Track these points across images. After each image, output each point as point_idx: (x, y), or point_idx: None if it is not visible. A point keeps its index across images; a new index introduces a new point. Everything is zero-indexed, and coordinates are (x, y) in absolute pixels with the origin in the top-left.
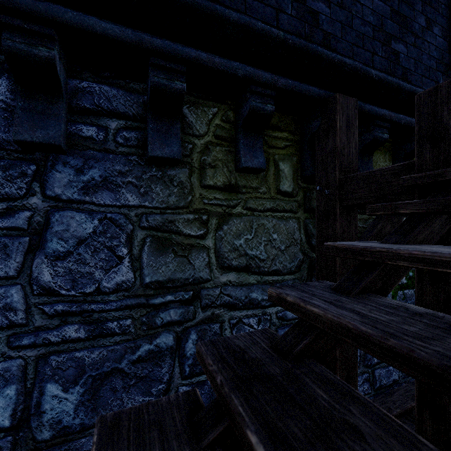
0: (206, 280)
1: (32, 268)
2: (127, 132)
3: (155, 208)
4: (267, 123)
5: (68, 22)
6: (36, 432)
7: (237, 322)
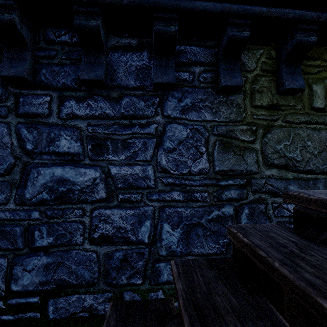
0: (255, 172)
1: (157, 156)
2: (205, 73)
3: (221, 122)
4: (307, 53)
5: (186, 8)
6: (159, 250)
7: (278, 206)
